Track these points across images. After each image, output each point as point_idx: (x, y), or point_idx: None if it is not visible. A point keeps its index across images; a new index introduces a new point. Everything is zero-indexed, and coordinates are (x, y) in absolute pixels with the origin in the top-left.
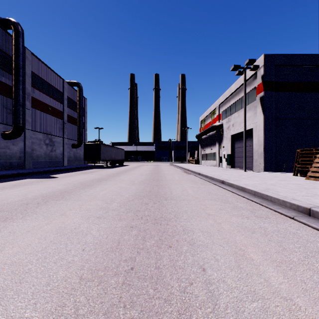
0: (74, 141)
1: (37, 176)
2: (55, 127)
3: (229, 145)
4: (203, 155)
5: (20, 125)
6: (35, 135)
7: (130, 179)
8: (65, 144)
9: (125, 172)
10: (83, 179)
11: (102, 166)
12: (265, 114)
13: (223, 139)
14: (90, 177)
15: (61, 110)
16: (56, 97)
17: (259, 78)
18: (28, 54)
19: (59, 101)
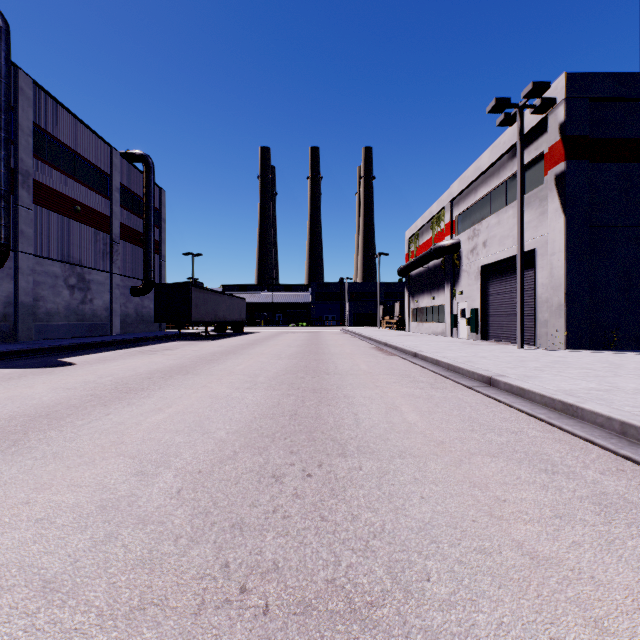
0: (135, 282)
1: (28, 360)
2: (92, 250)
3: (474, 289)
4: (414, 311)
5: (0, 241)
6: (42, 267)
7: (249, 370)
8: (115, 287)
9: (241, 350)
10: (133, 369)
11: (197, 334)
12: (570, 215)
13: (460, 276)
14: (152, 364)
15: (106, 213)
16: (93, 185)
17: (555, 131)
18: (24, 82)
19: (100, 193)
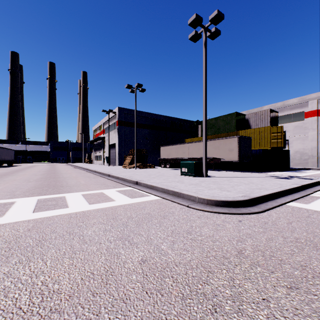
0: None
1: None
2: None
3: (107, 151)
4: (95, 156)
5: None
6: None
7: (36, 171)
8: None
9: (26, 169)
10: None
11: None
12: (119, 137)
13: (105, 147)
14: (2, 171)
15: None
16: None
17: (117, 118)
18: None
19: None
